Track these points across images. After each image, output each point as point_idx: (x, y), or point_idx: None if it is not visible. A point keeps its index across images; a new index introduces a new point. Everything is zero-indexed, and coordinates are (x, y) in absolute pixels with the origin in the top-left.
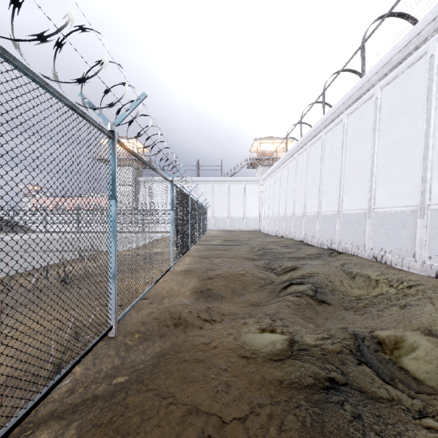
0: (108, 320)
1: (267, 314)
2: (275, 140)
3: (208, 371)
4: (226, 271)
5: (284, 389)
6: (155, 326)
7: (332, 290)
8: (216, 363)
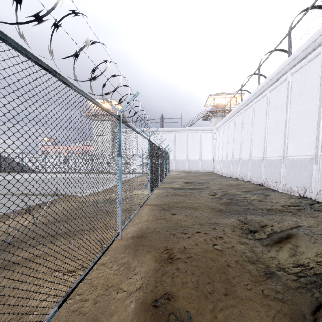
0: None
1: None
2: (227, 95)
3: None
4: (194, 242)
5: None
6: None
7: None
8: None
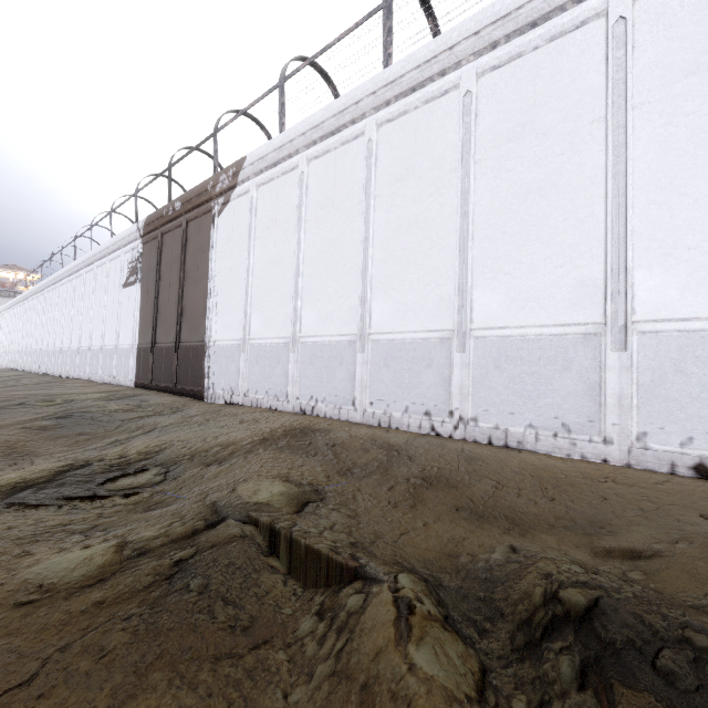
0: None
1: None
2: (18, 272)
3: None
4: None
5: None
6: None
7: None
8: None
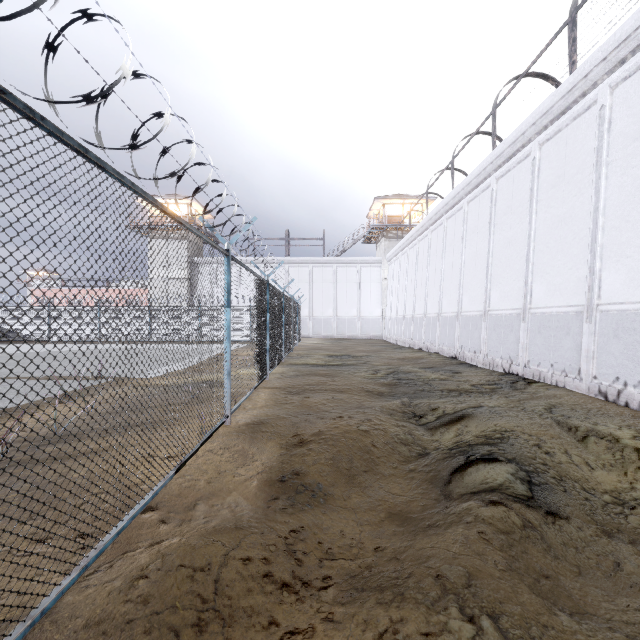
0: None
1: (448, 586)
2: (407, 199)
3: None
4: (334, 425)
5: None
6: (136, 634)
7: (559, 477)
8: None
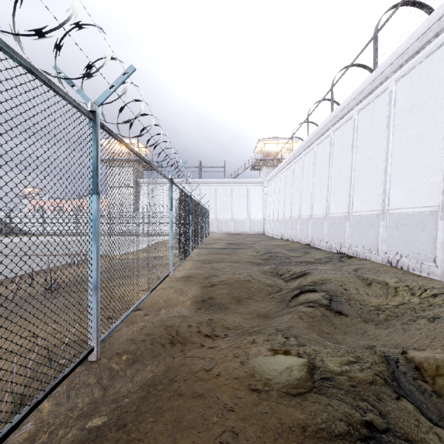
0: (88, 340)
1: (279, 330)
2: (280, 141)
3: (209, 412)
4: (230, 277)
5: (308, 439)
6: (147, 344)
7: (348, 299)
8: (219, 399)
